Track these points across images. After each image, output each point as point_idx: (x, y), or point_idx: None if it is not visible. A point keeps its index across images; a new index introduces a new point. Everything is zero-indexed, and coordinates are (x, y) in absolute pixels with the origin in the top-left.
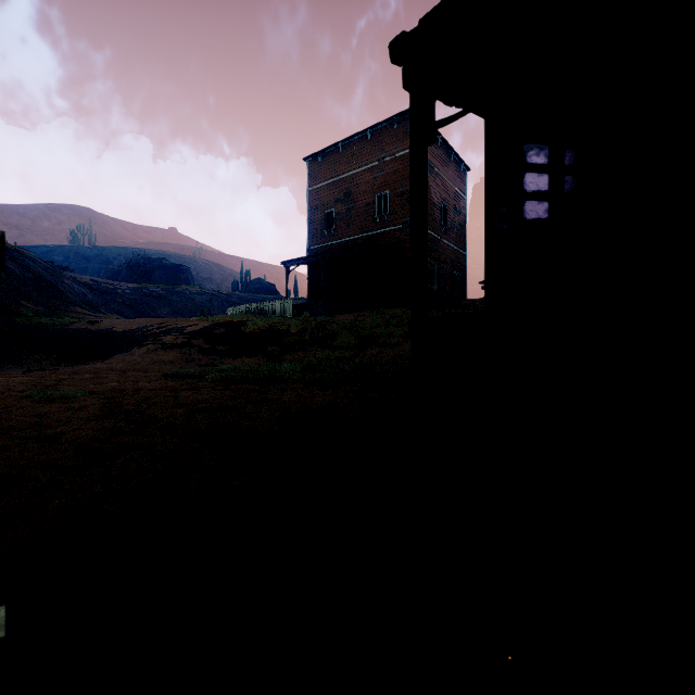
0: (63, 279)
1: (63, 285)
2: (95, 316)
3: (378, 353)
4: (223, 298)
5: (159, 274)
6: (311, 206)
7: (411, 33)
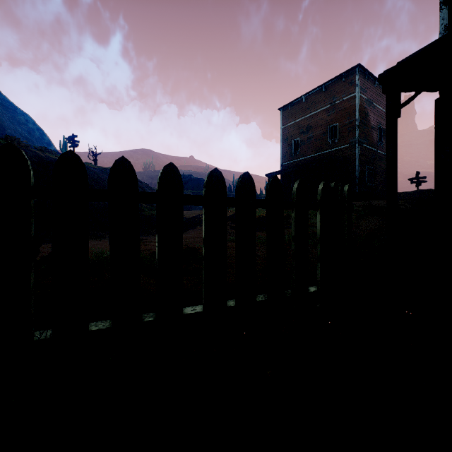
0: (153, 191)
1: None
2: None
3: None
4: None
5: (189, 184)
6: (283, 138)
7: (390, 69)
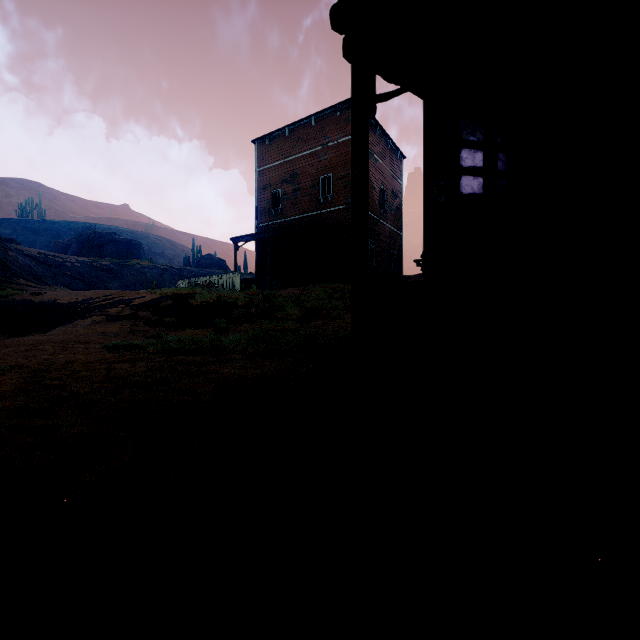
0: (6, 251)
1: (6, 256)
2: (39, 288)
3: (321, 324)
4: (174, 272)
5: (110, 248)
6: (259, 186)
7: None
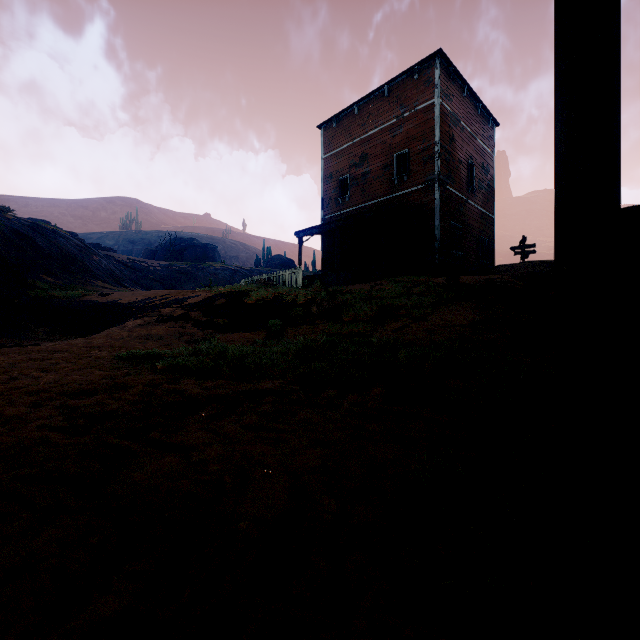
0: (92, 256)
1: (90, 260)
2: (112, 289)
3: (400, 327)
4: (244, 273)
5: (189, 252)
6: (325, 175)
7: None
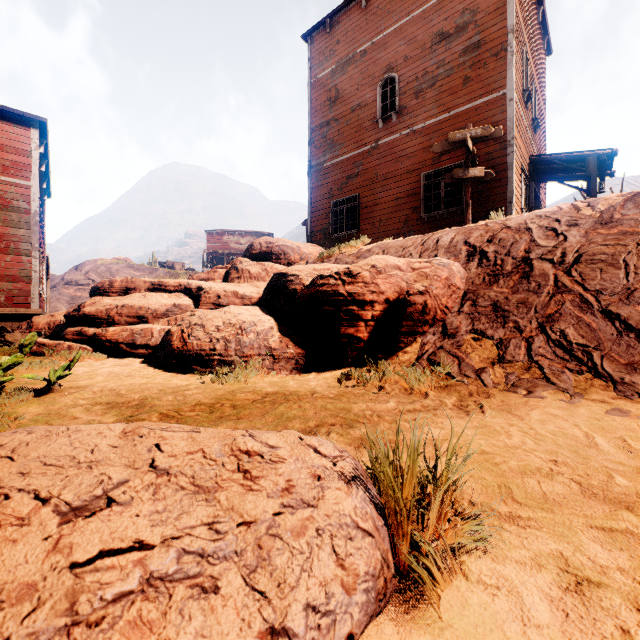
0: None
1: None
2: None
3: None
4: None
5: None
6: None
7: None
